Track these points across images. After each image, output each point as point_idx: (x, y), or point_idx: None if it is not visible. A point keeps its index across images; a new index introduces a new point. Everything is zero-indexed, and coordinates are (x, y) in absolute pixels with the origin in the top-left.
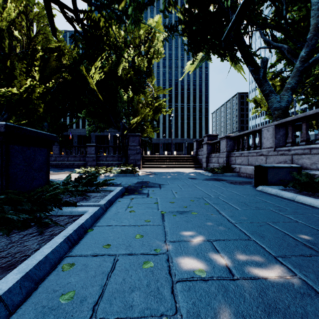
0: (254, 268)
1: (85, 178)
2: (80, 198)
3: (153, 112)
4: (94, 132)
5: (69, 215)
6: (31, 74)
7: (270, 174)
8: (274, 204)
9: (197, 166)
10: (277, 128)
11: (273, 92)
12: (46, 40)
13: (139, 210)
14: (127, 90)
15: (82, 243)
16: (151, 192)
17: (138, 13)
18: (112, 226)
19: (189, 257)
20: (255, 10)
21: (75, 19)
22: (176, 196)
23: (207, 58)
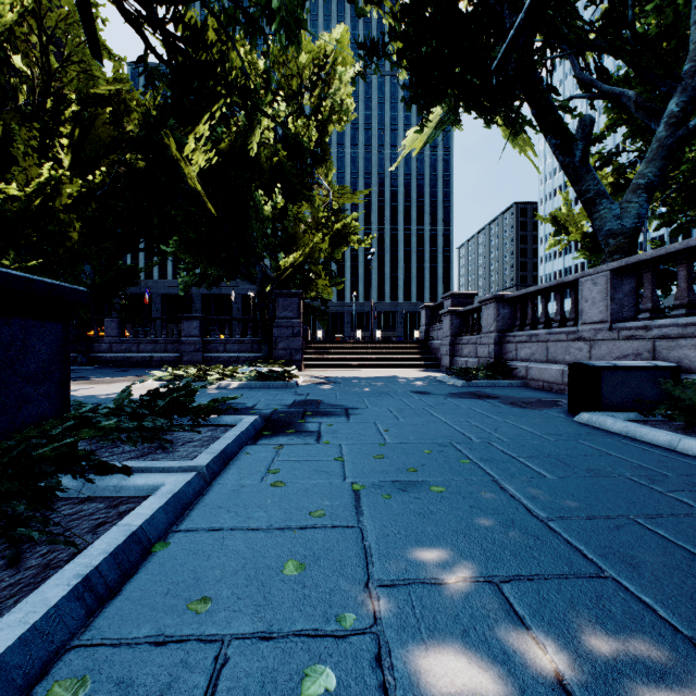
0: (649, 692)
1: (167, 396)
2: (151, 445)
3: (331, 244)
4: (198, 287)
5: (110, 497)
6: (51, 153)
7: (608, 385)
8: (632, 461)
9: (428, 364)
10: (617, 278)
11: (605, 197)
12: (87, 76)
13: (297, 480)
14: (272, 194)
15: (131, 594)
16: (326, 428)
17: (296, 5)
18: (223, 530)
19: (441, 646)
20: (567, 4)
21: (145, 16)
22: (386, 438)
23: (452, 120)
